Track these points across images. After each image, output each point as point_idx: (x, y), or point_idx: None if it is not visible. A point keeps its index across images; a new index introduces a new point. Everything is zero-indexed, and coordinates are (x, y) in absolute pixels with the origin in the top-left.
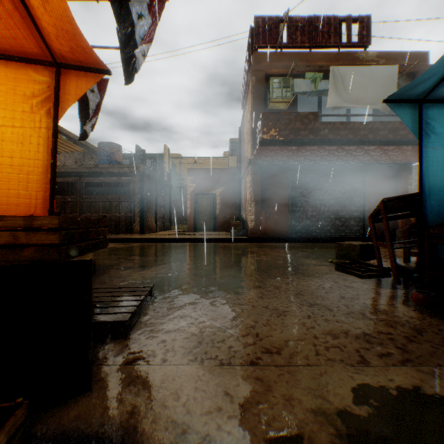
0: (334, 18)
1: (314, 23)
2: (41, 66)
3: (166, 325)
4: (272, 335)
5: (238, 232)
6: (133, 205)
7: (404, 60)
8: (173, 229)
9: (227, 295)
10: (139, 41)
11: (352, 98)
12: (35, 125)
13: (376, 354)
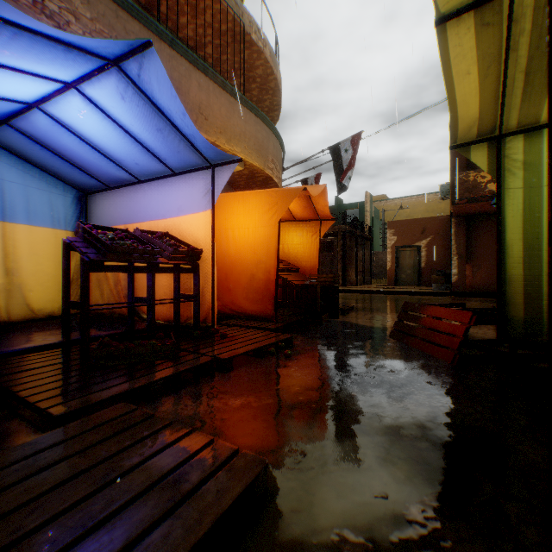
0: None
1: None
2: (315, 221)
3: (359, 315)
4: None
5: (439, 286)
6: (336, 261)
7: None
8: (374, 283)
9: (391, 313)
10: (345, 167)
11: None
12: (313, 242)
13: None
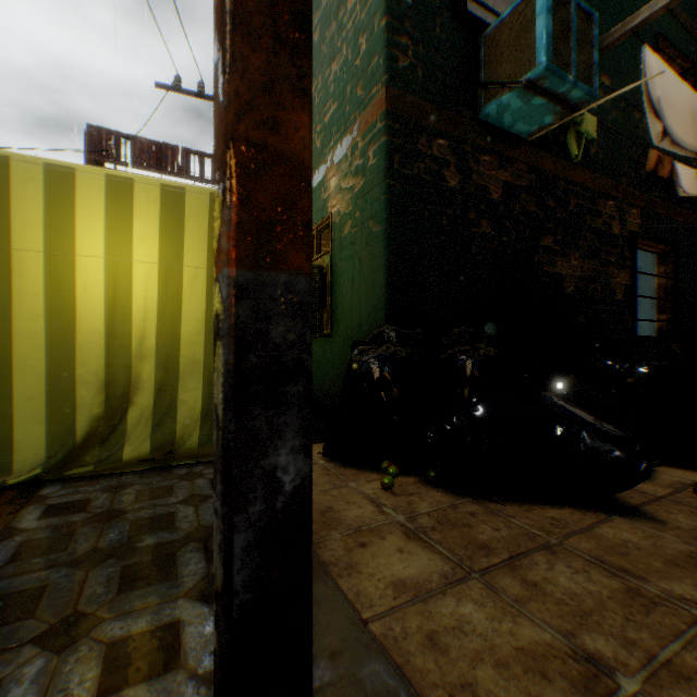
0: (187, 150)
1: (164, 150)
2: None
3: None
4: None
5: None
6: None
7: None
8: None
9: None
10: None
11: None
12: None
13: None
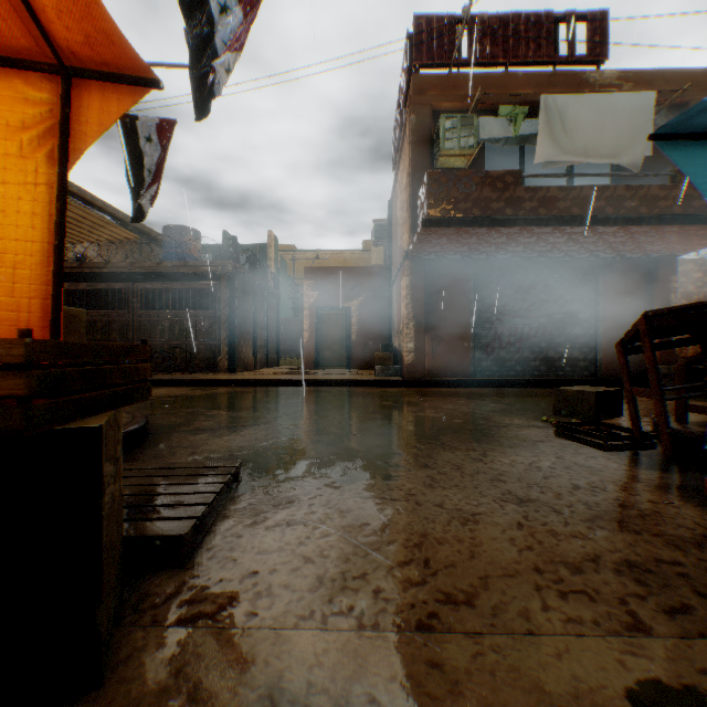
0: (547, 16)
1: (513, 25)
2: (37, 73)
3: (259, 541)
4: (456, 563)
5: (387, 369)
6: (217, 327)
7: (664, 83)
8: (283, 365)
9: (369, 482)
10: (222, 51)
11: (577, 147)
12: (26, 179)
13: (660, 608)
